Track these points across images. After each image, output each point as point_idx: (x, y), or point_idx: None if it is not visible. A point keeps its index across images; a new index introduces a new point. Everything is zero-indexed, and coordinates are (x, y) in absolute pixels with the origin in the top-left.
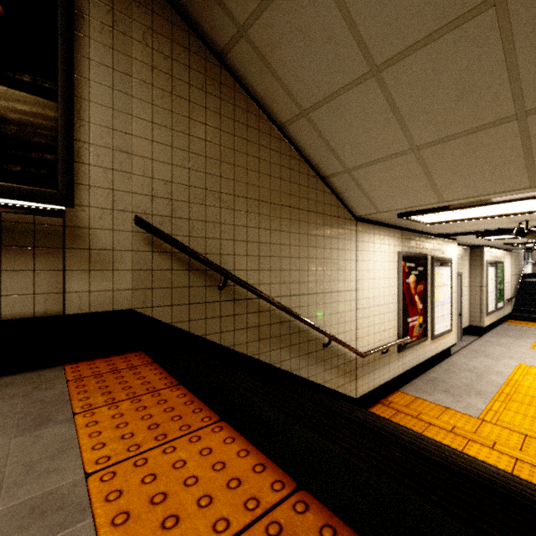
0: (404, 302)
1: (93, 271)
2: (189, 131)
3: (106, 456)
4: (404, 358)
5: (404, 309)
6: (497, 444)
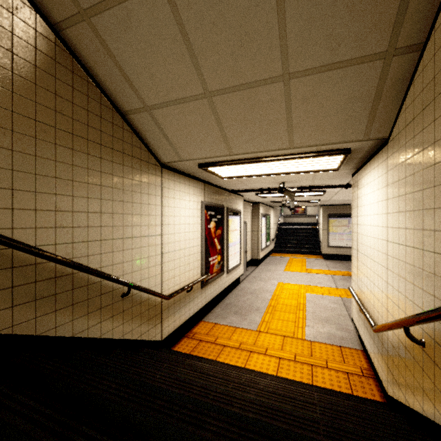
0: (206, 245)
1: None
2: None
3: None
4: (206, 292)
5: (207, 250)
6: (268, 349)
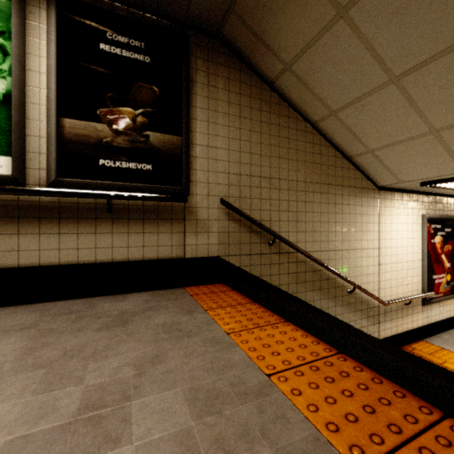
0: (428, 260)
1: (198, 233)
2: (250, 139)
3: (232, 328)
4: (428, 312)
5: (429, 267)
6: None
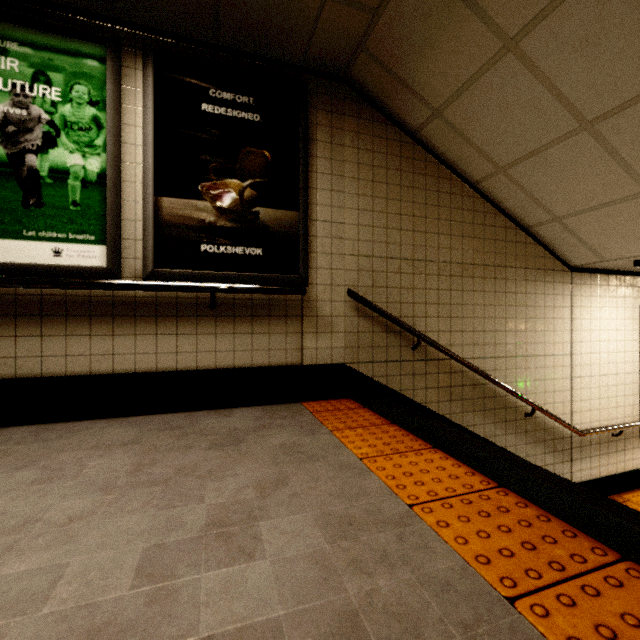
0: None
1: (319, 333)
2: (386, 210)
3: (365, 453)
4: None
5: None
6: None
